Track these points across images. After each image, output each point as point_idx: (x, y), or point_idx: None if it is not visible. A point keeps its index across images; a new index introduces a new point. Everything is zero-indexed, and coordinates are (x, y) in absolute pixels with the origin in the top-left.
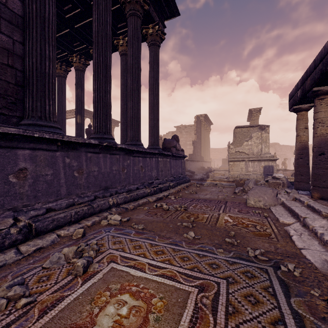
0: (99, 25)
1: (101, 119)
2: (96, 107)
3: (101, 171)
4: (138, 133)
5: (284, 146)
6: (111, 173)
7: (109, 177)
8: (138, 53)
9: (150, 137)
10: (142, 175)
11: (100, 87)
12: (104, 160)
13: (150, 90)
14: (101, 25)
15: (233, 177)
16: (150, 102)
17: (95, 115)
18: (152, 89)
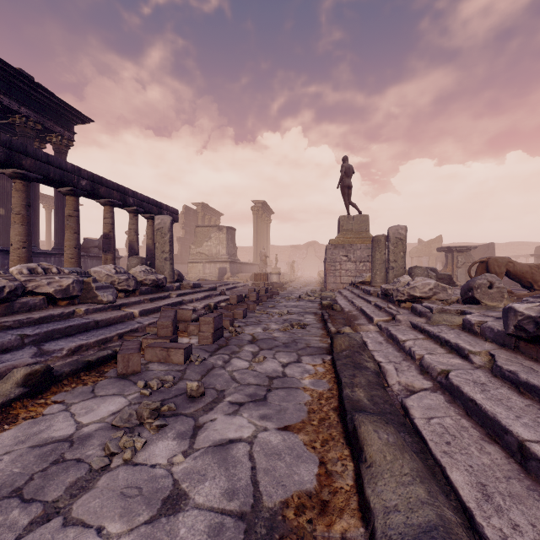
0: None
1: None
2: None
3: None
4: None
5: (324, 246)
6: None
7: None
8: None
9: (55, 238)
10: None
11: None
12: None
13: (55, 194)
14: None
15: (191, 279)
16: (55, 205)
17: None
18: (57, 194)
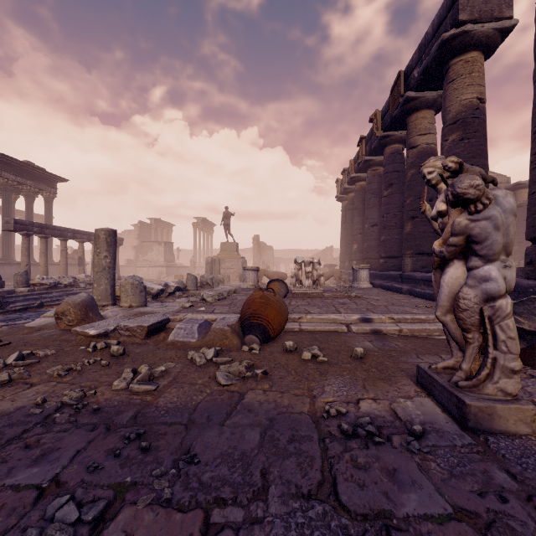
0: (5, 214)
1: (6, 252)
2: (4, 247)
3: (5, 272)
4: (31, 254)
5: None
6: (11, 273)
7: (10, 275)
8: (31, 215)
9: None
10: (33, 275)
11: (6, 239)
12: (7, 268)
13: None
14: (6, 214)
15: None
16: None
17: (3, 250)
18: None
